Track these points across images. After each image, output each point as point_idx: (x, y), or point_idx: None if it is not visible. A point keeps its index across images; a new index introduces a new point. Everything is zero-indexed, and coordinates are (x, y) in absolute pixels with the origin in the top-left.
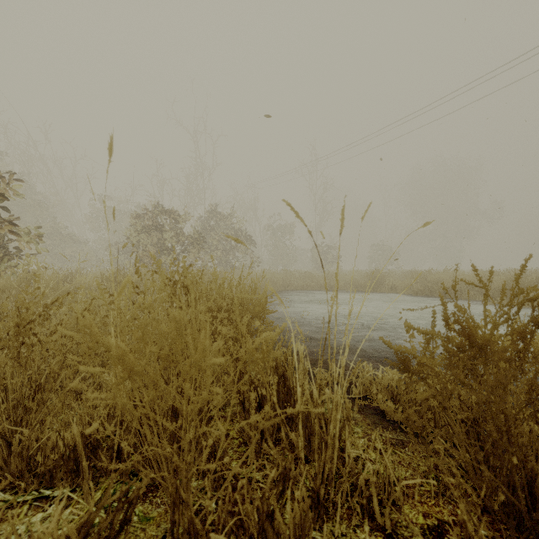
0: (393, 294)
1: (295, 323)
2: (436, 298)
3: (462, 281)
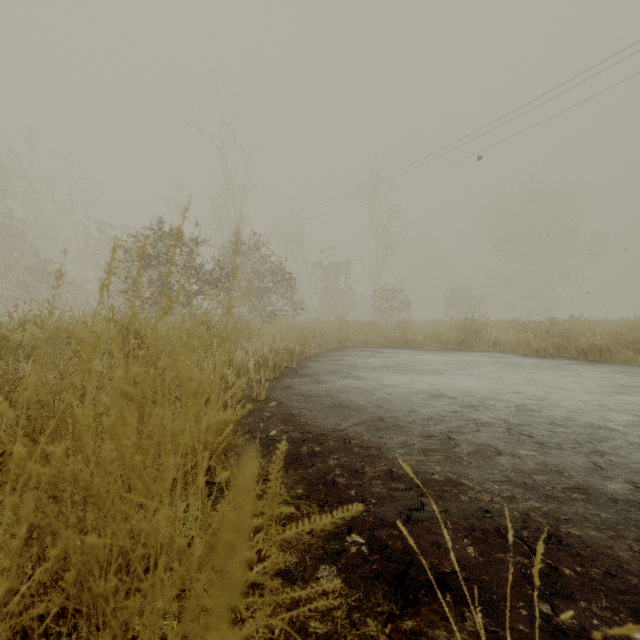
0: (500, 353)
1: (369, 422)
2: (572, 361)
3: (611, 335)
